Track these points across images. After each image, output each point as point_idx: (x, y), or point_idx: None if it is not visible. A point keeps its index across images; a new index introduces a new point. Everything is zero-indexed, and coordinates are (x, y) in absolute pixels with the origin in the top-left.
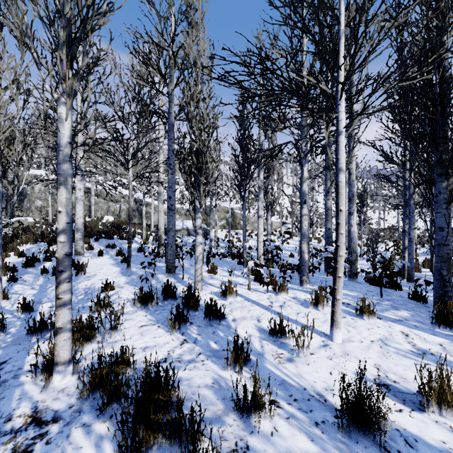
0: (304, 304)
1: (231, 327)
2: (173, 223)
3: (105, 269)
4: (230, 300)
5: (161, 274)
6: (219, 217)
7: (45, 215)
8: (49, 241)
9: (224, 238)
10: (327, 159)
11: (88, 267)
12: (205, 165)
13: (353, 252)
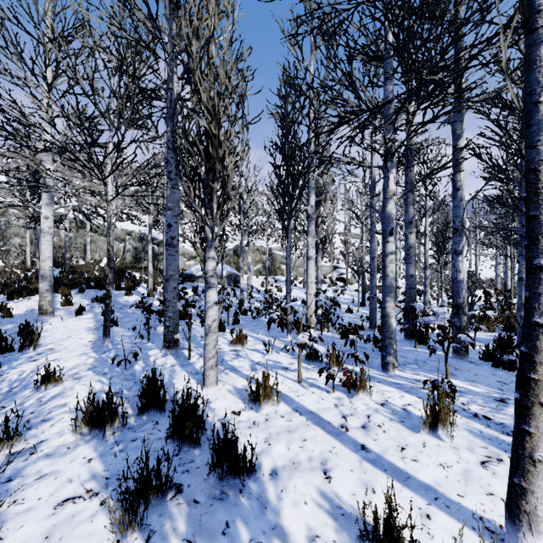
0: (407, 419)
1: (267, 501)
2: (174, 267)
3: (73, 338)
4: (266, 411)
5: (155, 350)
6: (254, 260)
7: (23, 257)
8: (9, 293)
9: (259, 286)
10: (409, 174)
11: (50, 335)
12: (221, 161)
13: (462, 313)
